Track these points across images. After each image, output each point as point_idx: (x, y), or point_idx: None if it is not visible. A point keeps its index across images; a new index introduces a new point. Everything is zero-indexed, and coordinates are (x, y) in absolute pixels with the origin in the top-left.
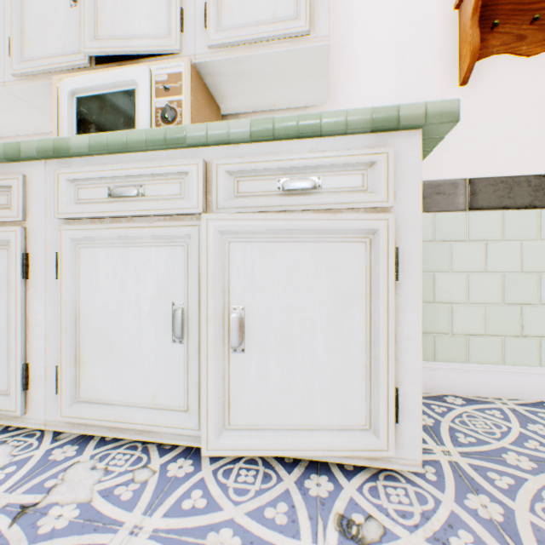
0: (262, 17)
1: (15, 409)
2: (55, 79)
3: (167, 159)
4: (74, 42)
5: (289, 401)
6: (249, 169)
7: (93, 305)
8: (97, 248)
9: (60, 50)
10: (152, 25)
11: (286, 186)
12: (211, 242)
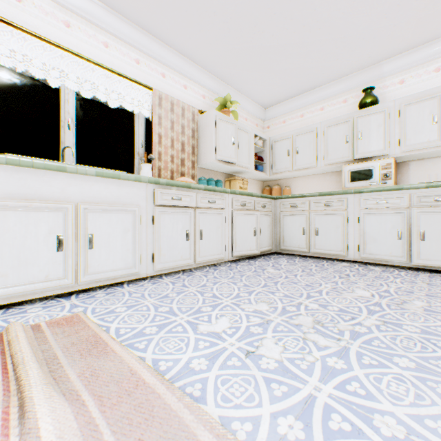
0: (422, 141)
1: (344, 255)
2: (342, 167)
3: (394, 193)
4: (346, 154)
5: (439, 254)
6: (423, 195)
7: (369, 230)
8: (370, 215)
9: (341, 156)
10: (377, 147)
11: (437, 200)
12: (414, 215)
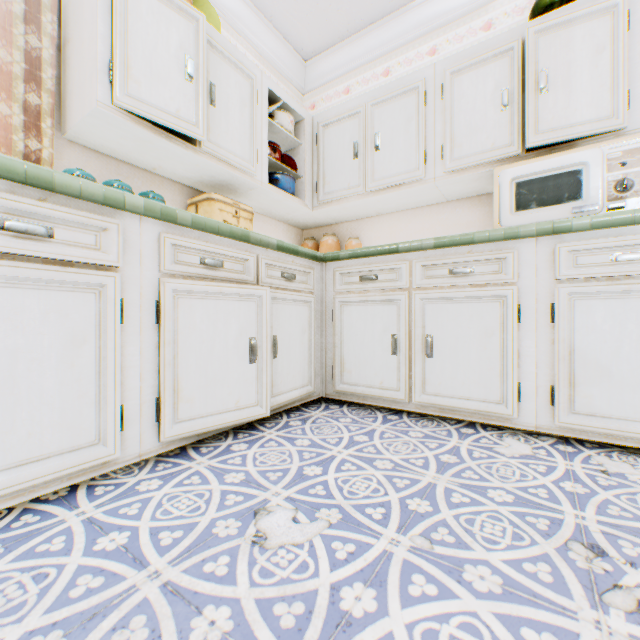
0: None
1: (510, 413)
2: (495, 171)
3: None
4: (502, 138)
5: None
6: None
7: (587, 342)
8: (591, 300)
9: (488, 147)
10: (593, 111)
11: None
12: None
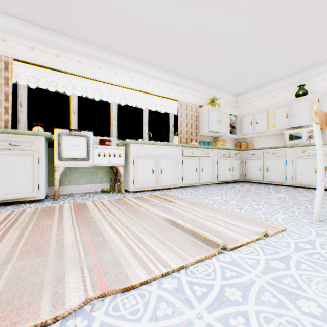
0: None
1: (284, 182)
2: (284, 132)
3: (313, 147)
4: (286, 124)
5: None
6: None
7: (298, 168)
8: (299, 160)
9: (283, 125)
10: (305, 120)
11: None
12: None
